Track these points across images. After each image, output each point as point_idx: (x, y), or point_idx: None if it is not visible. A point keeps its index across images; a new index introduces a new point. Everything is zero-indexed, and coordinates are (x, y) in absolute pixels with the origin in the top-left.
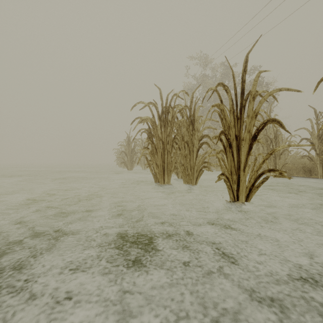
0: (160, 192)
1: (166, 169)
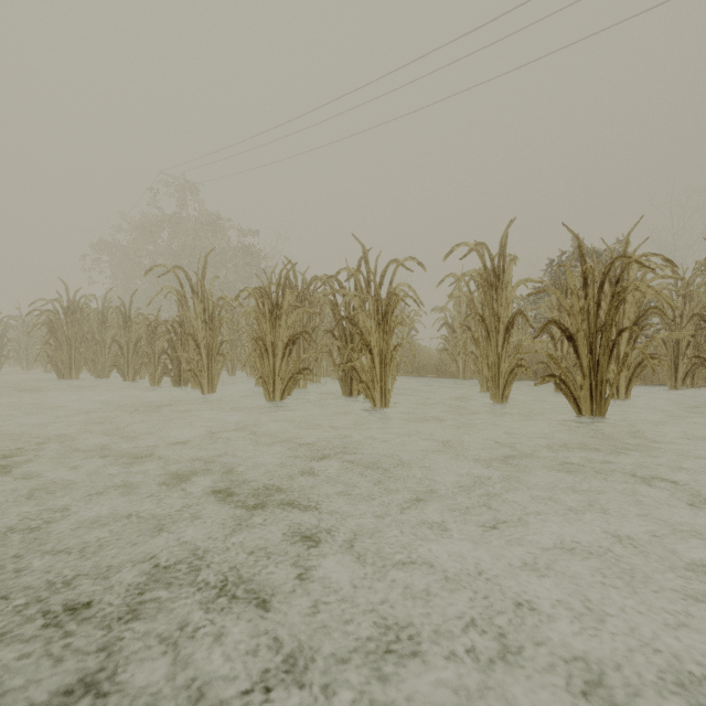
0: (67, 388)
1: (75, 365)
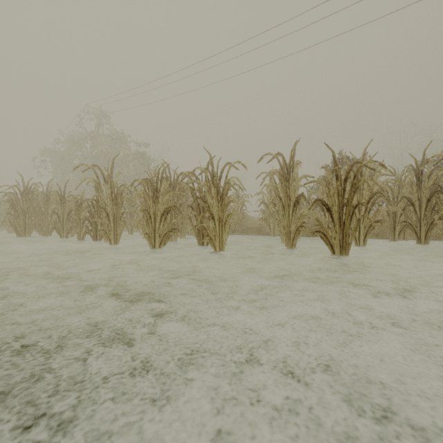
0: (23, 242)
1: (28, 227)
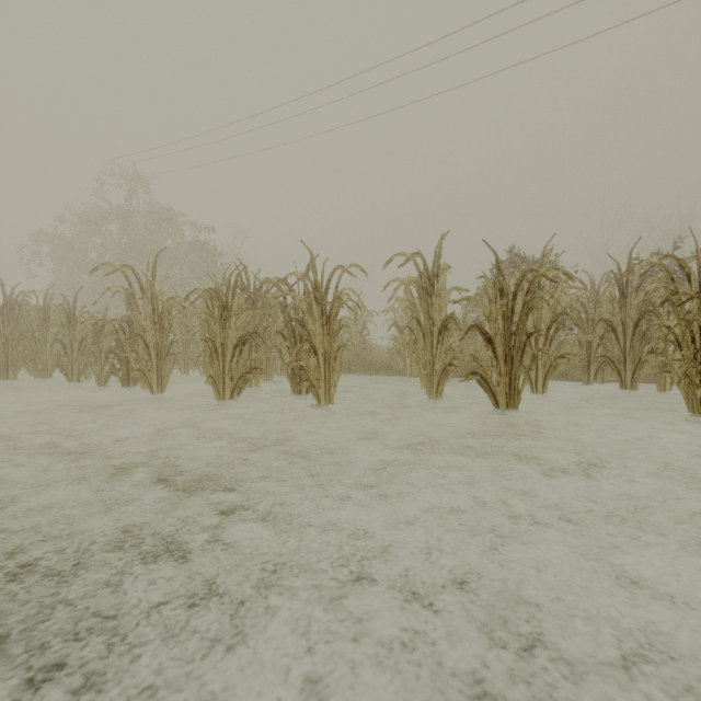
0: (3, 389)
1: (12, 364)
